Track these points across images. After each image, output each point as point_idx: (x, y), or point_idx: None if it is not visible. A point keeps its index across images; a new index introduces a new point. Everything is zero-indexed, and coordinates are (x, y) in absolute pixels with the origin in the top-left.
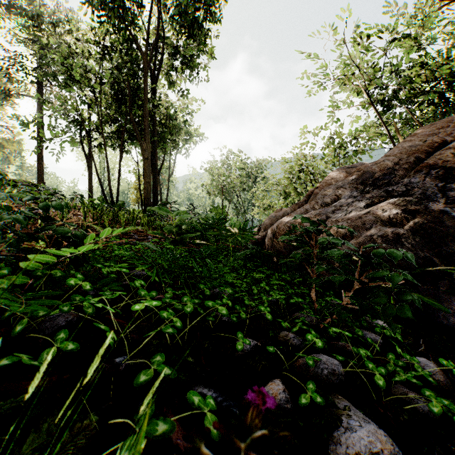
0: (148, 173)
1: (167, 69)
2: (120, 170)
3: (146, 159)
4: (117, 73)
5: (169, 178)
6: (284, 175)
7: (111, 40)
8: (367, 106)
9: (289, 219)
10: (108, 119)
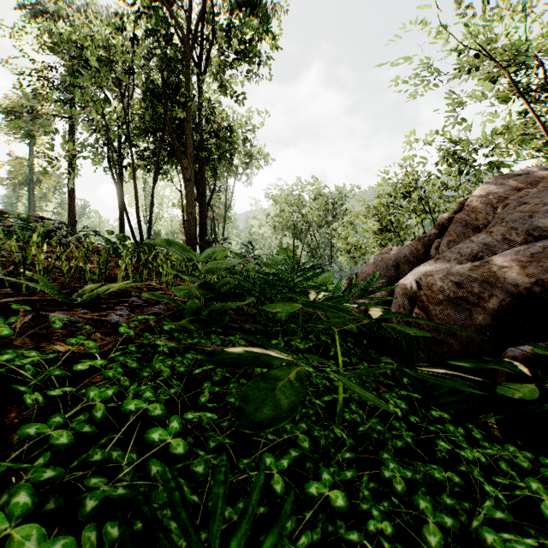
0: (190, 200)
1: (220, 64)
2: (153, 197)
3: (187, 181)
4: (156, 74)
5: (225, 212)
6: (379, 204)
7: (147, 28)
8: (504, 100)
9: (445, 265)
10: (140, 130)
